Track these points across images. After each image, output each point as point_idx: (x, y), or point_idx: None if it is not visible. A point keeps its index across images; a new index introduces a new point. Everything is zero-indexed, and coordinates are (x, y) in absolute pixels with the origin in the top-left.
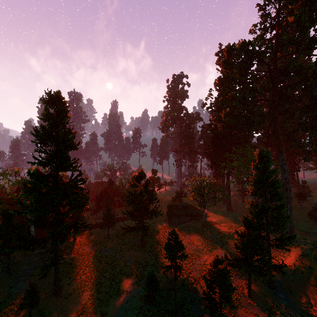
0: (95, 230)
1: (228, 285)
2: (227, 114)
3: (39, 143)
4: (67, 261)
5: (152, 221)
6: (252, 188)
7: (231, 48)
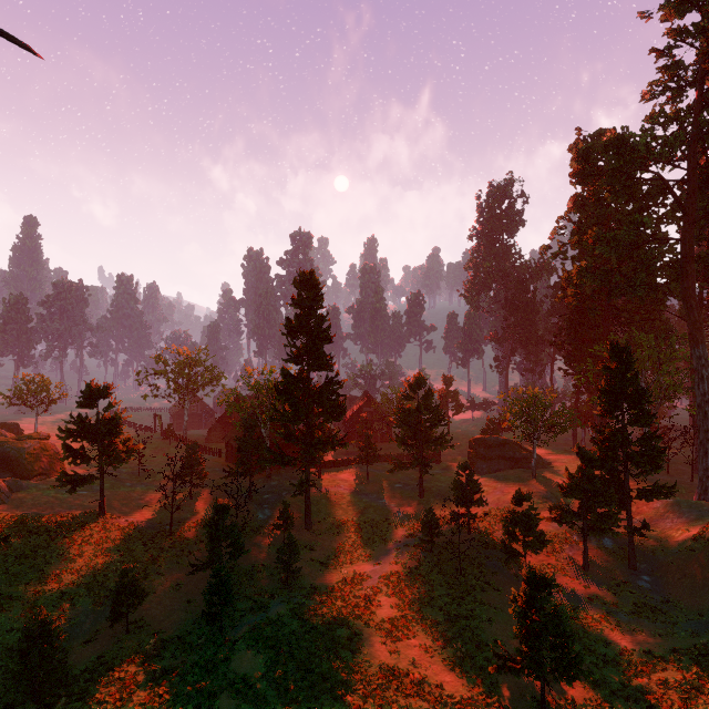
0: (346, 468)
1: (532, 526)
2: (583, 271)
3: (290, 336)
4: (313, 498)
5: (440, 466)
6: (599, 403)
7: (586, 151)
